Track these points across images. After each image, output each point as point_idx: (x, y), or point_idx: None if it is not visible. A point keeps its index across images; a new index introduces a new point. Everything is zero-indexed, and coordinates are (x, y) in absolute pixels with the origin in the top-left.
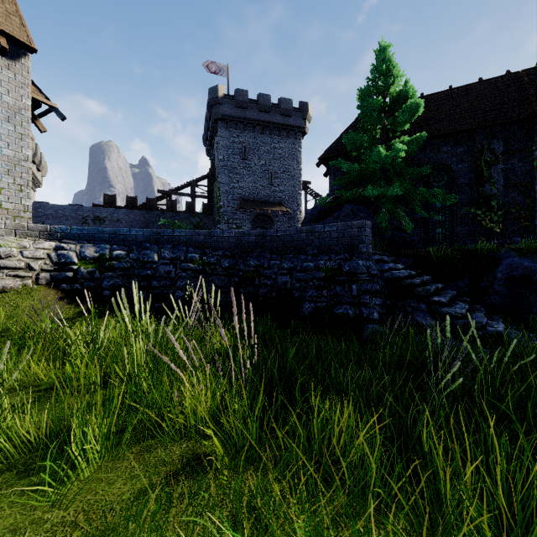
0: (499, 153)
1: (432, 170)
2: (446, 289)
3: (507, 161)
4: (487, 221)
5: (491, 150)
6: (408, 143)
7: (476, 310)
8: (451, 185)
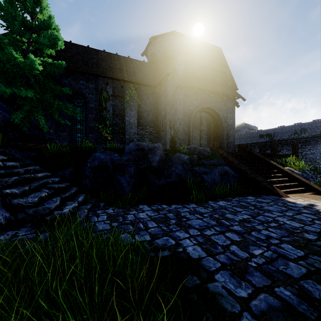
0: (110, 94)
1: (74, 93)
2: (56, 176)
3: (114, 100)
4: (104, 132)
5: (106, 91)
6: (49, 64)
7: (61, 193)
8: (86, 106)
